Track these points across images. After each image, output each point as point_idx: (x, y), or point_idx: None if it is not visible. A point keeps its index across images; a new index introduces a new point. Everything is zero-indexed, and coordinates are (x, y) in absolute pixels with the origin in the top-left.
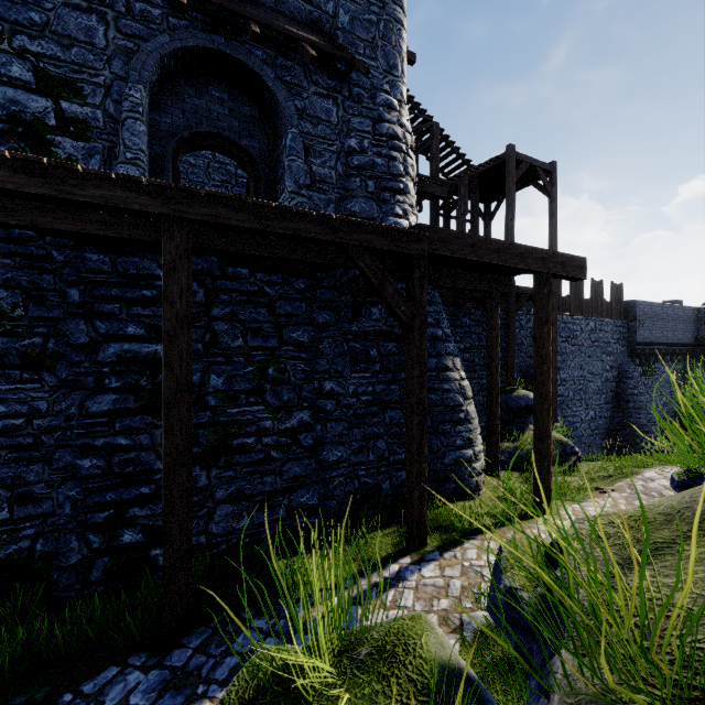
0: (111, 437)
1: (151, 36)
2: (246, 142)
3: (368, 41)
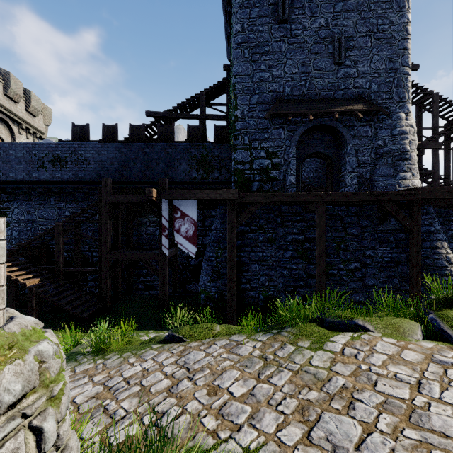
0: (291, 265)
1: (297, 128)
2: (327, 152)
3: (387, 91)
